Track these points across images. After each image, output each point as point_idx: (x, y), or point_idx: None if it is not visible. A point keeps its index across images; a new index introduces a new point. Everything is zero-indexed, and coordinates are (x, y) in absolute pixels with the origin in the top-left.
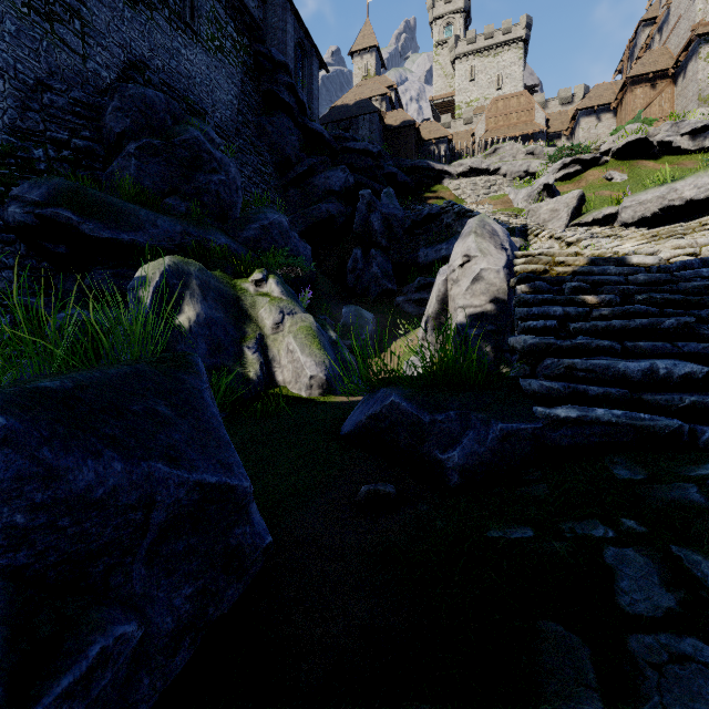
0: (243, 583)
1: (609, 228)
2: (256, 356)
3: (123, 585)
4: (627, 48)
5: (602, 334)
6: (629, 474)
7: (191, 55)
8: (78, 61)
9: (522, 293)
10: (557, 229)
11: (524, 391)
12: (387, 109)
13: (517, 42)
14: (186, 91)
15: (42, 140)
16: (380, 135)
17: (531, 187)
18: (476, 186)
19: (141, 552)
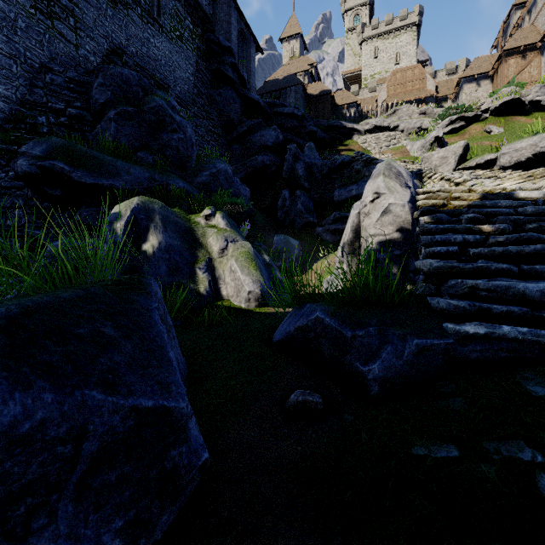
0: (177, 505)
1: (490, 171)
2: (205, 275)
3: (46, 526)
4: (502, 27)
5: (499, 258)
6: (544, 391)
7: (157, 43)
8: (72, 49)
9: (425, 223)
10: (447, 173)
11: (433, 308)
12: (308, 81)
13: (412, 26)
14: (154, 70)
15: (45, 109)
16: (303, 102)
17: (424, 140)
18: (380, 140)
19: (69, 487)
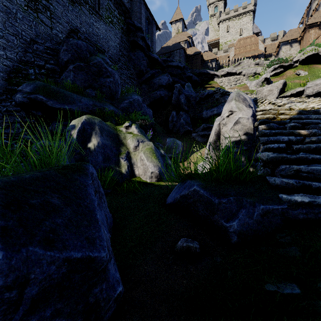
0: None
1: (299, 98)
2: (125, 162)
3: None
4: (306, 11)
5: (313, 151)
6: None
7: (98, 25)
8: (48, 30)
9: (262, 129)
10: (272, 99)
11: (271, 184)
12: (187, 47)
13: (250, 12)
14: (96, 42)
15: (33, 65)
16: (184, 59)
17: (258, 80)
18: (230, 81)
19: None
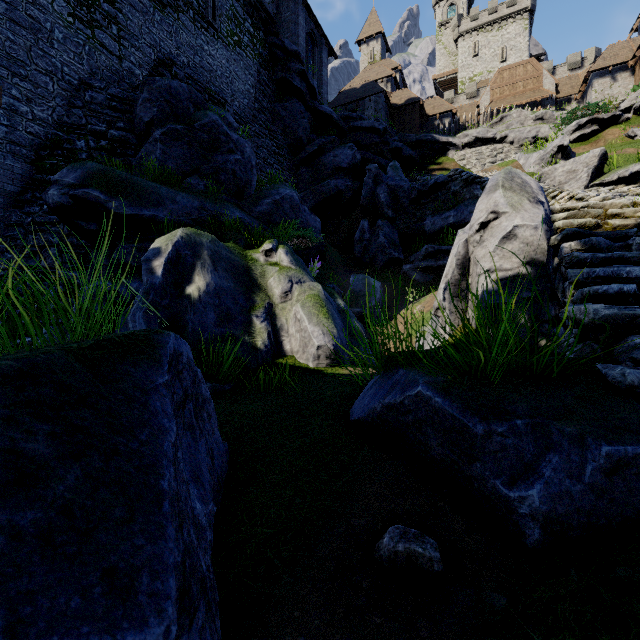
0: None
1: (638, 186)
2: (264, 325)
3: None
4: None
5: None
6: None
7: (212, 51)
8: (115, 62)
9: (571, 251)
10: (577, 190)
11: (613, 384)
12: (392, 89)
13: (522, 13)
14: (208, 83)
15: (84, 132)
16: (385, 114)
17: (543, 151)
18: (482, 155)
19: None
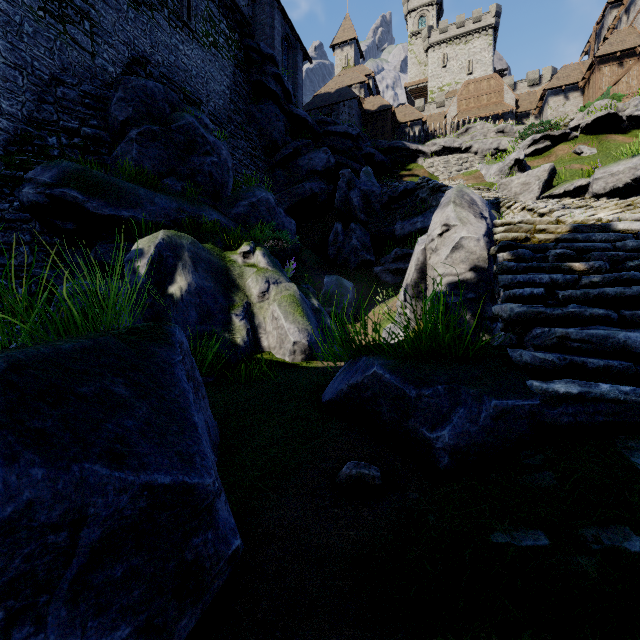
0: (201, 605)
1: (580, 199)
2: (243, 323)
3: (32, 636)
4: (594, 29)
5: (594, 301)
6: None
7: (187, 51)
8: (87, 58)
9: (504, 260)
10: (529, 201)
11: (514, 363)
12: (365, 95)
13: (487, 30)
14: (183, 83)
15: (56, 129)
16: (359, 119)
17: (502, 163)
18: (449, 164)
19: (62, 585)
